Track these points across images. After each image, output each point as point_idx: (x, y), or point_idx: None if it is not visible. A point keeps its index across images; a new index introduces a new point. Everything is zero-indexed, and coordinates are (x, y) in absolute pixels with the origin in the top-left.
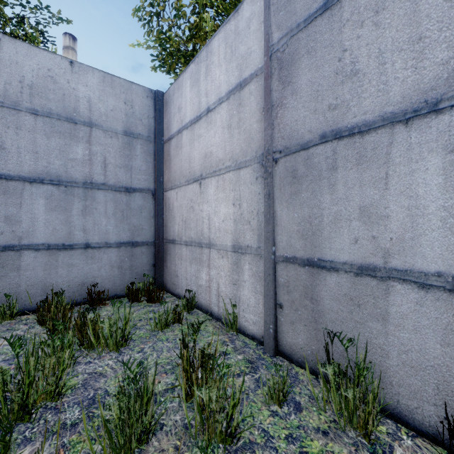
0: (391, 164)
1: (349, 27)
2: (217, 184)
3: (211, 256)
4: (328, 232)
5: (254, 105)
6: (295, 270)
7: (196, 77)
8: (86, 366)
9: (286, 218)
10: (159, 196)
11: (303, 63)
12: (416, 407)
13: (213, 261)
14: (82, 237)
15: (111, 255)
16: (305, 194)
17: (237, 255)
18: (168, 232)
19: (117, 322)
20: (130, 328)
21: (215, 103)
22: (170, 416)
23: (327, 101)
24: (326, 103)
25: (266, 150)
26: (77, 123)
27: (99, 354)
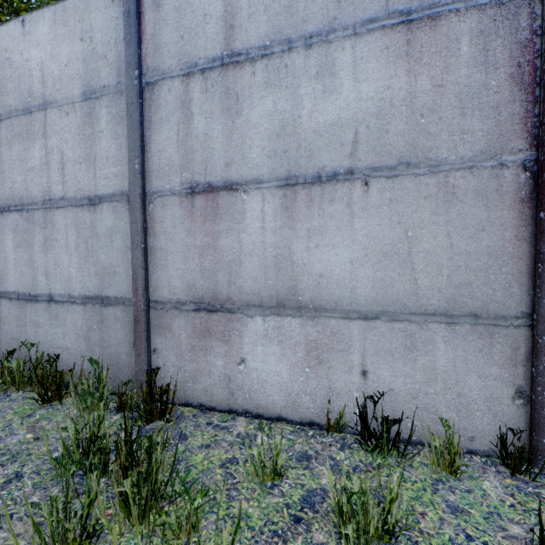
0: None
1: None
2: None
3: None
4: None
5: None
6: None
7: None
8: None
9: None
10: None
11: None
12: None
13: None
14: None
15: None
16: None
17: None
18: None
19: None
20: None
21: None
22: None
23: None
24: None
25: None
26: None
27: None
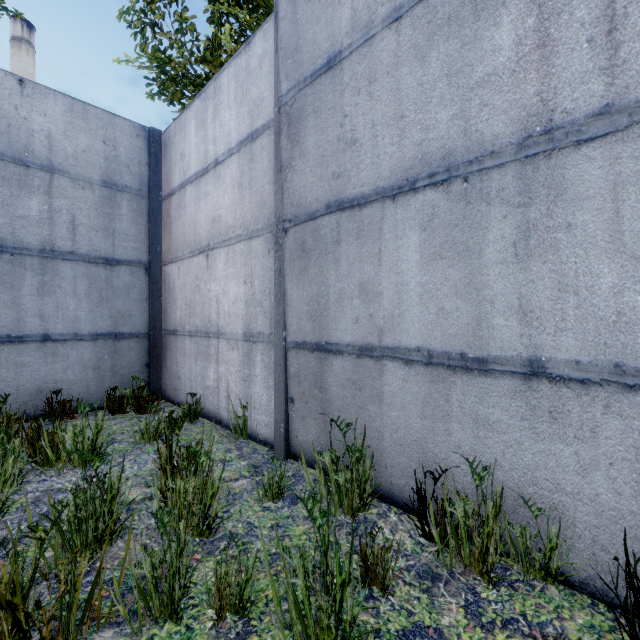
0: (383, 240)
1: (349, 92)
2: (226, 256)
3: (220, 348)
4: (334, 312)
5: (266, 162)
6: (305, 357)
7: (202, 118)
8: (40, 484)
9: (296, 297)
10: (156, 271)
11: (310, 123)
12: (404, 485)
13: (222, 354)
14: (38, 326)
15: (83, 351)
16: (313, 269)
17: (248, 344)
18: (168, 320)
19: (84, 429)
20: (104, 439)
21: (224, 155)
22: (140, 515)
23: (331, 168)
24: (331, 170)
25: (277, 217)
26: (30, 166)
27: (59, 471)
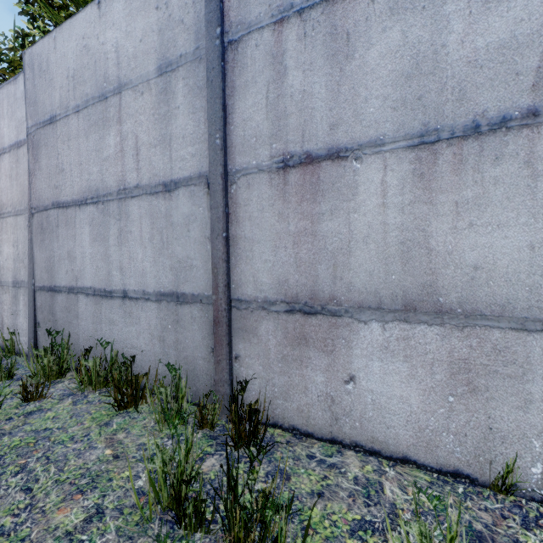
0: (76, 228)
1: (60, 141)
2: (2, 225)
3: None
4: (57, 267)
5: (26, 165)
6: (44, 295)
7: None
8: None
9: (39, 257)
10: None
11: (43, 151)
12: None
13: None
14: None
15: None
16: (47, 241)
17: (15, 289)
18: None
19: None
20: None
21: (0, 151)
22: None
23: (54, 182)
24: (53, 183)
25: (29, 204)
26: None
27: None
